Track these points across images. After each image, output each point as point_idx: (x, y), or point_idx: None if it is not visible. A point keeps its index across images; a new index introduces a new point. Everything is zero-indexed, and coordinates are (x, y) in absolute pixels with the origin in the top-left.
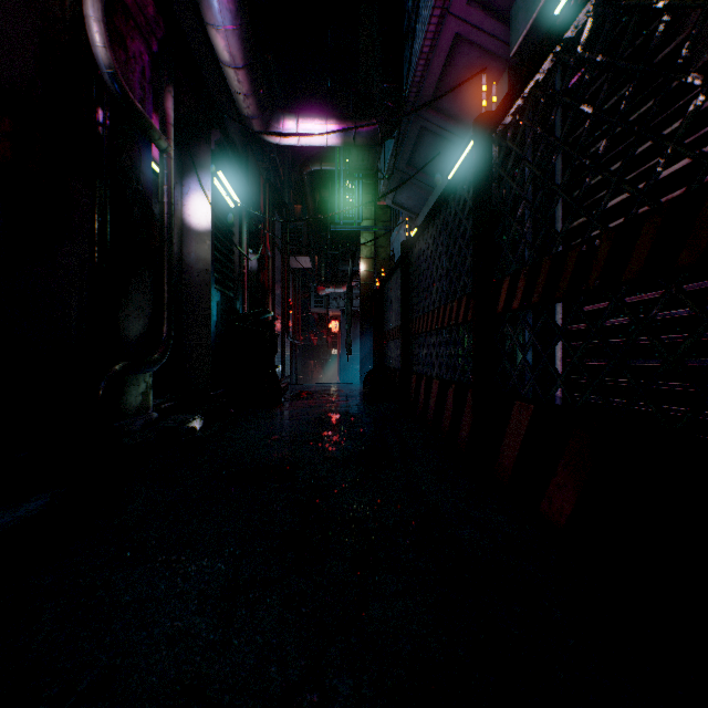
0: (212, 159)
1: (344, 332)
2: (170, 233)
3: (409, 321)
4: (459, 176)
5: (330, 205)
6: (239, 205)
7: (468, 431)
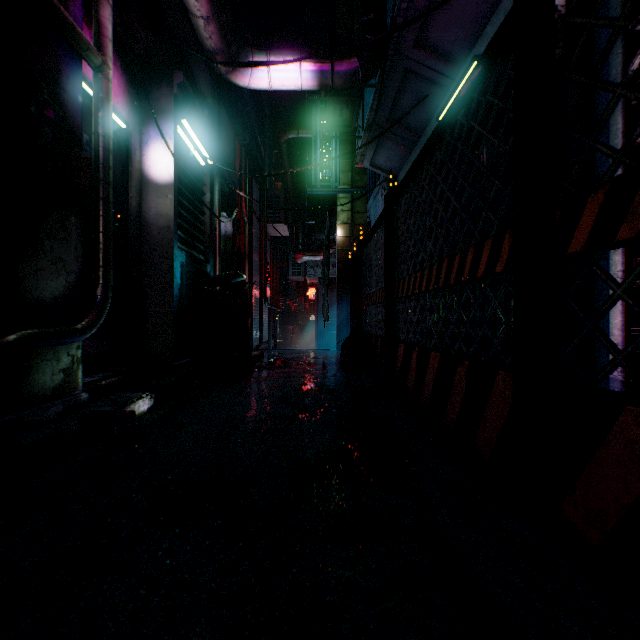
0: (175, 105)
1: (321, 299)
2: (107, 172)
3: (395, 282)
4: (479, 73)
5: (307, 177)
6: (210, 162)
7: (497, 431)
